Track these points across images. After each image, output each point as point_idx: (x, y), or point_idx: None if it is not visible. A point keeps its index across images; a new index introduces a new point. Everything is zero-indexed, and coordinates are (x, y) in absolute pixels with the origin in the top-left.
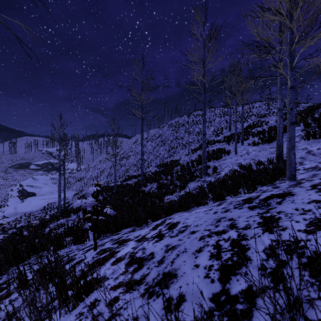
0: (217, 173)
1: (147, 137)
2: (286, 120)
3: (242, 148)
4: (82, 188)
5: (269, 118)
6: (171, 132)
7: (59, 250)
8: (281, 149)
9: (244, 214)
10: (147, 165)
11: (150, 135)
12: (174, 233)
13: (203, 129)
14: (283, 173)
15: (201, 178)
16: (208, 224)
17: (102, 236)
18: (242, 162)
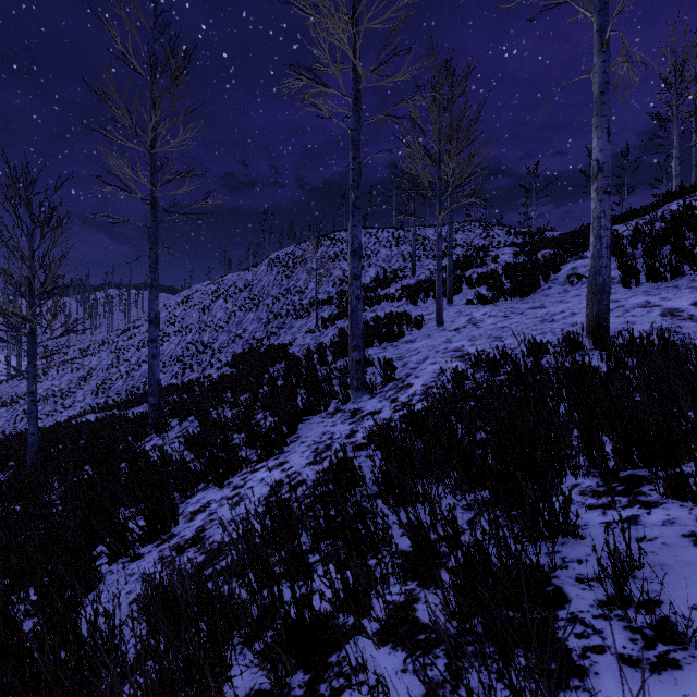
0: (398, 384)
1: (216, 290)
2: (538, 252)
3: (451, 312)
4: (13, 427)
5: (495, 251)
6: (275, 278)
7: None
8: (607, 300)
9: None
10: (208, 360)
11: (224, 285)
12: None
13: (354, 233)
14: None
15: (345, 403)
16: None
17: None
18: (468, 346)
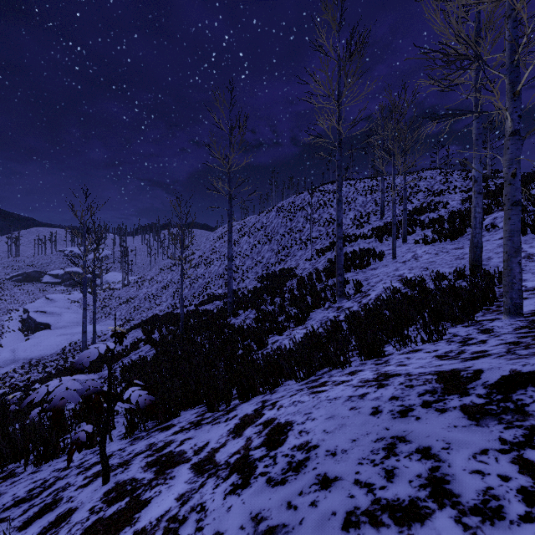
0: (362, 294)
1: (241, 229)
2: None
3: (404, 249)
4: (130, 315)
5: (448, 197)
6: (282, 221)
7: (49, 461)
8: (479, 251)
9: (460, 437)
10: (240, 277)
11: (246, 226)
12: (278, 470)
13: (338, 214)
14: (488, 297)
15: (334, 303)
16: (365, 459)
17: (138, 429)
18: (407, 273)
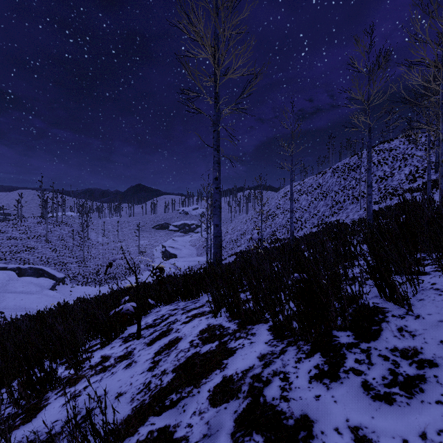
0: None
1: (300, 189)
2: None
3: None
4: None
5: None
6: (336, 180)
7: None
8: None
9: None
10: (299, 227)
11: (304, 186)
12: None
13: (368, 179)
14: None
15: None
16: None
17: None
18: None
